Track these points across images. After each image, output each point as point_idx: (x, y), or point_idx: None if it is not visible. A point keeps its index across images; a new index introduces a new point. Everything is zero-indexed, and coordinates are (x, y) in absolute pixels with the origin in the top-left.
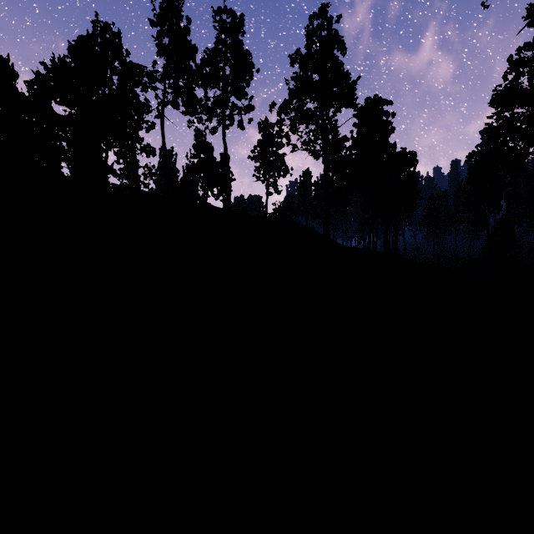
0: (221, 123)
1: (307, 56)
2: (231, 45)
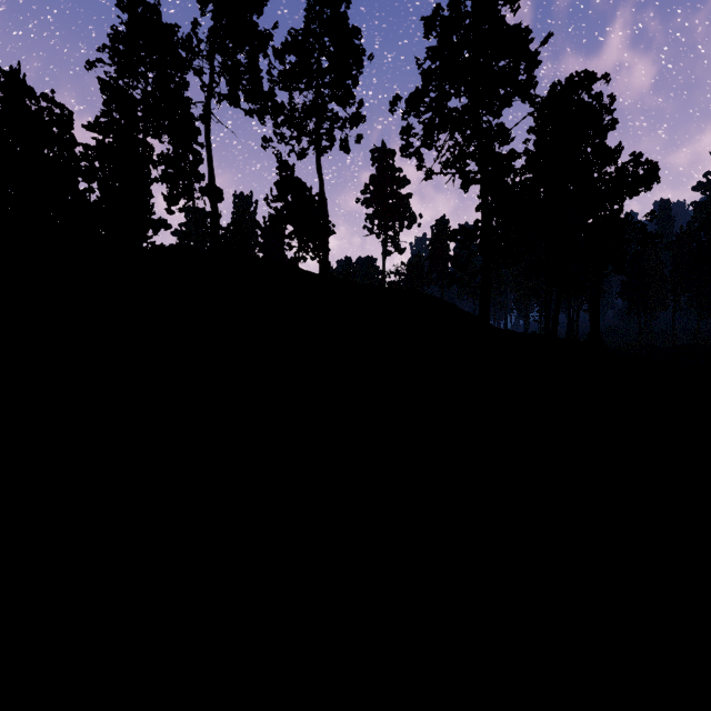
0: (314, 143)
1: (453, 16)
2: (329, 20)
